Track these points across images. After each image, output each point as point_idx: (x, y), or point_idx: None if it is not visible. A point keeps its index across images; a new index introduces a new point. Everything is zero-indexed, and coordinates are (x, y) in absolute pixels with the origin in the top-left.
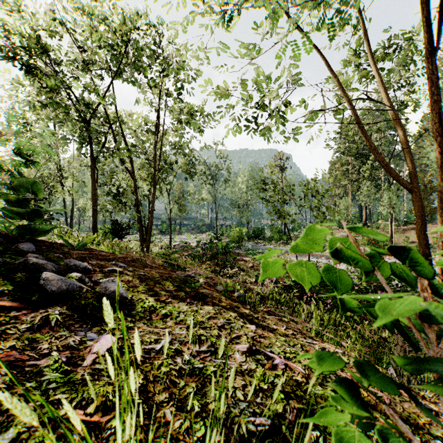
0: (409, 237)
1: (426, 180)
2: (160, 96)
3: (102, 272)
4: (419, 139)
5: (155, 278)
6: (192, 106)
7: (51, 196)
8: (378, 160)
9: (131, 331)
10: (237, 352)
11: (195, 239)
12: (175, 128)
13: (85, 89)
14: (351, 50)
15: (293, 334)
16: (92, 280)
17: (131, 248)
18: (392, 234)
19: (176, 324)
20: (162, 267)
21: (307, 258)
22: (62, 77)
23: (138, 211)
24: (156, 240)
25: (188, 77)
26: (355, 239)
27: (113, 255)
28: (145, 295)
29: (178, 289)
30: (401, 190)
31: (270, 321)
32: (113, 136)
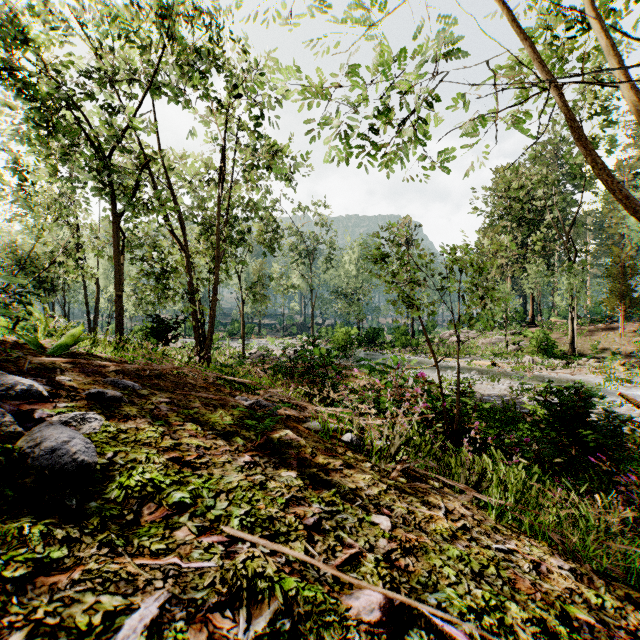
0: (599, 342)
1: (623, 256)
2: (227, 128)
3: (72, 399)
4: (610, 198)
5: (190, 409)
6: (274, 141)
7: (66, 280)
8: (610, 189)
9: (48, 578)
10: (357, 634)
11: (281, 344)
12: (249, 176)
13: (107, 109)
14: (545, 9)
15: (464, 528)
16: (34, 418)
17: (163, 355)
18: (574, 338)
19: (200, 532)
20: (213, 387)
21: (449, 373)
22: (69, 88)
23: (193, 301)
24: (223, 346)
25: (269, 98)
26: (518, 344)
27: (118, 366)
28: (149, 451)
29: (231, 432)
30: (587, 271)
31: (413, 496)
32: (155, 186)
